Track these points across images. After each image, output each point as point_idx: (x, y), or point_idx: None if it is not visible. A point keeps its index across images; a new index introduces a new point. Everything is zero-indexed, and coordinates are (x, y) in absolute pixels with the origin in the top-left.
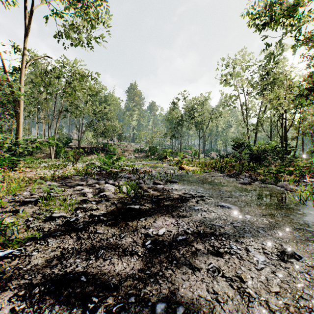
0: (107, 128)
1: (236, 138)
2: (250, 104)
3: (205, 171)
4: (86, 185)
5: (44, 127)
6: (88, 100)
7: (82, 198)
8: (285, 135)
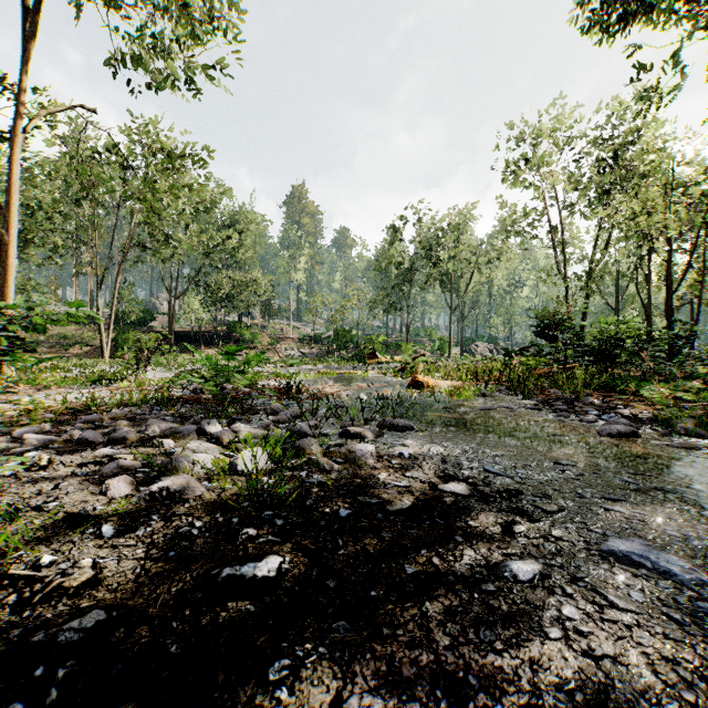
0: (236, 287)
1: (543, 309)
2: (568, 231)
3: (480, 393)
4: (134, 440)
5: (91, 285)
6: (191, 221)
7: (84, 505)
8: (667, 301)
